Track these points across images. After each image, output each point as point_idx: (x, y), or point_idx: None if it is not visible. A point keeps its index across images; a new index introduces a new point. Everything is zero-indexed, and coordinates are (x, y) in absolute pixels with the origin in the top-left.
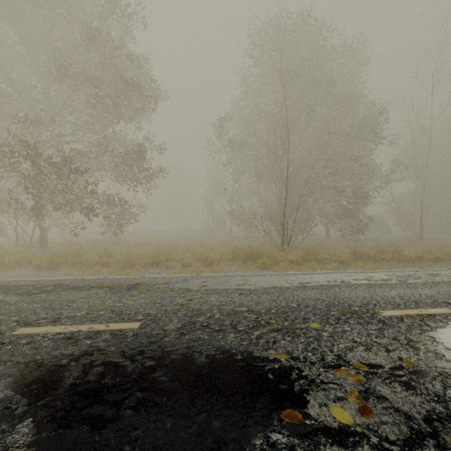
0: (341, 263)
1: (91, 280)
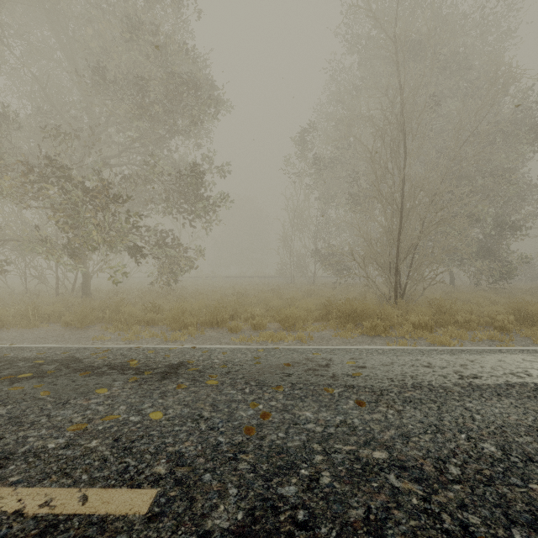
0: (499, 330)
1: (118, 353)
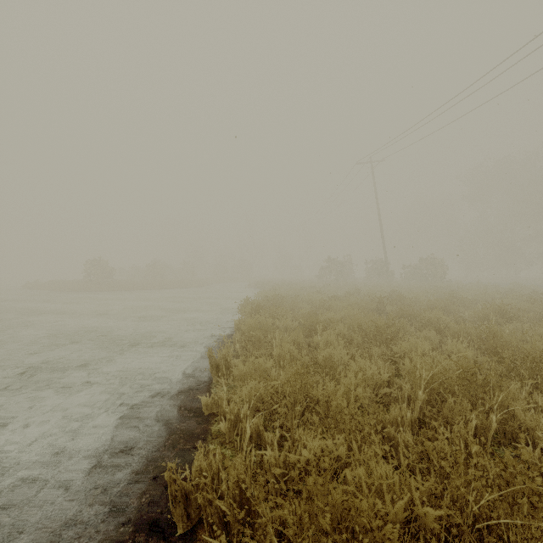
0: None
1: None
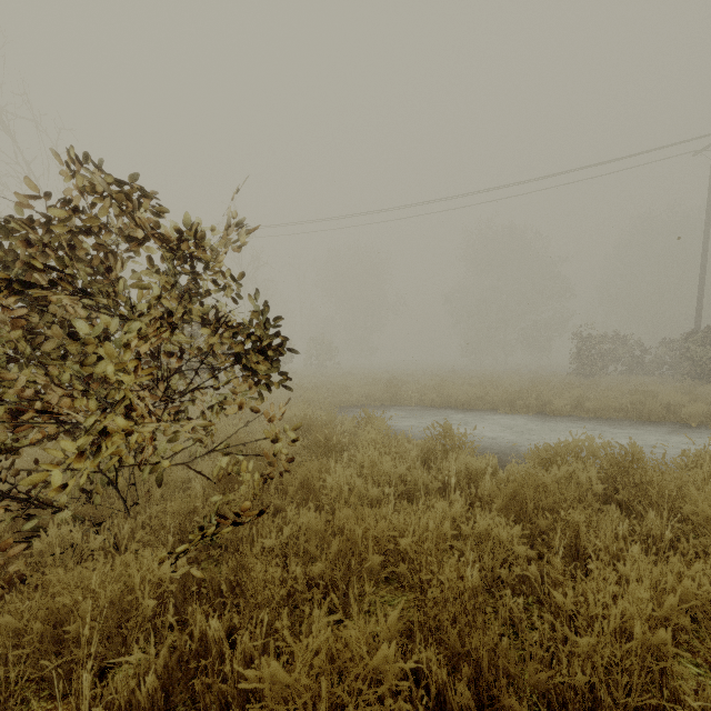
0: None
1: None
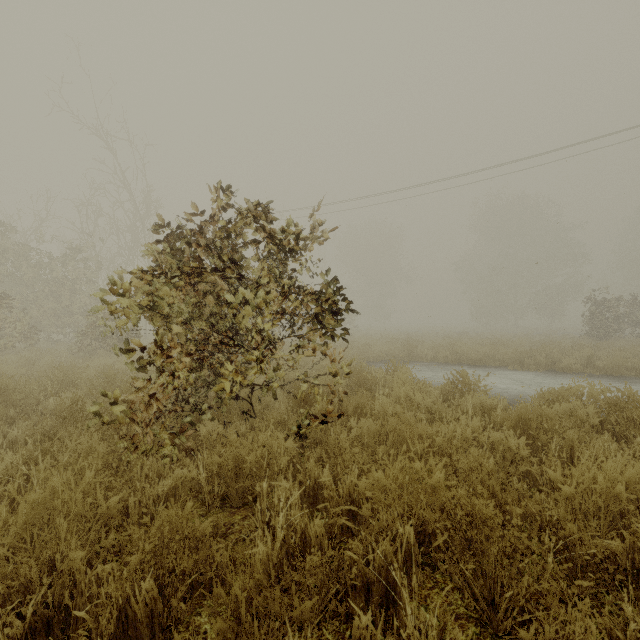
0: None
1: None
